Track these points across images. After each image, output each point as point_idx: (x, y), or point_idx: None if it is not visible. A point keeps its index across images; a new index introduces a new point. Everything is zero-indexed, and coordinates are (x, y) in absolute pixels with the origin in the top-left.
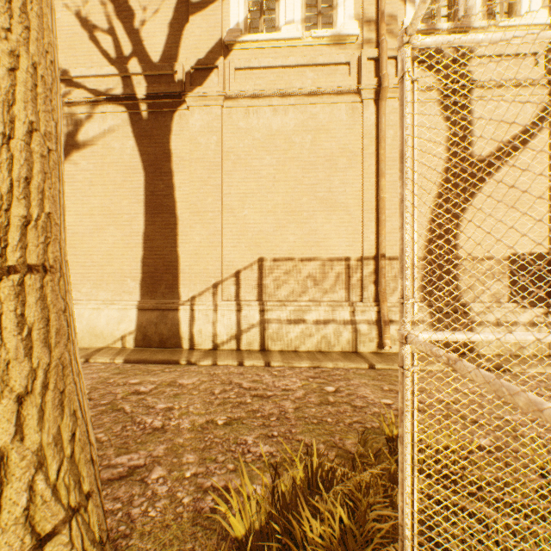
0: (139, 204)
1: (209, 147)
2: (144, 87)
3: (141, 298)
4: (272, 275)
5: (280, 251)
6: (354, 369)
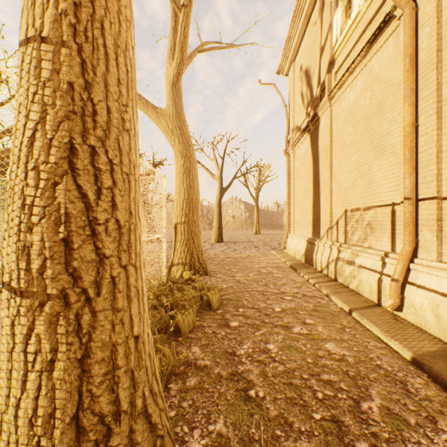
0: (311, 183)
1: (325, 138)
2: (310, 117)
3: (312, 236)
4: (350, 223)
5: (353, 203)
6: (337, 307)
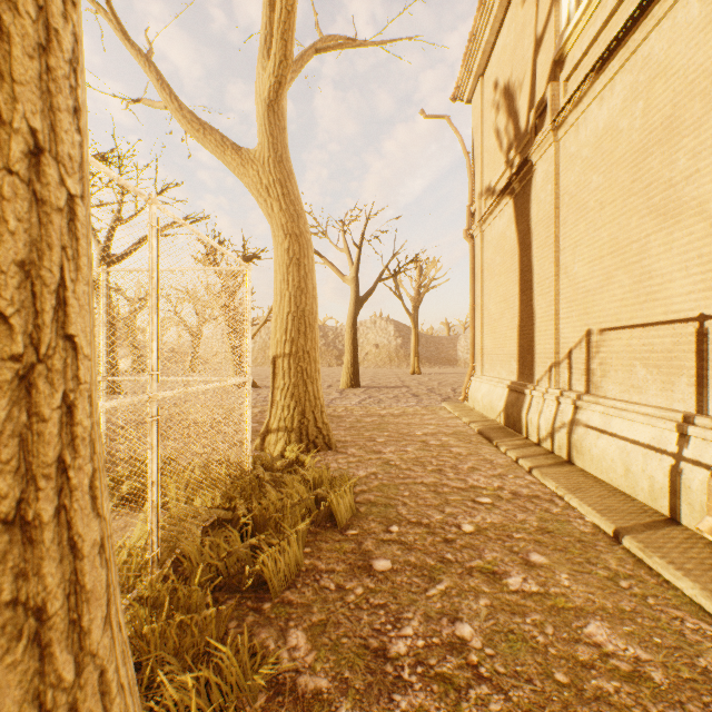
0: (516, 285)
1: (546, 201)
2: (515, 168)
3: (517, 379)
4: (598, 356)
5: (605, 318)
6: (586, 522)
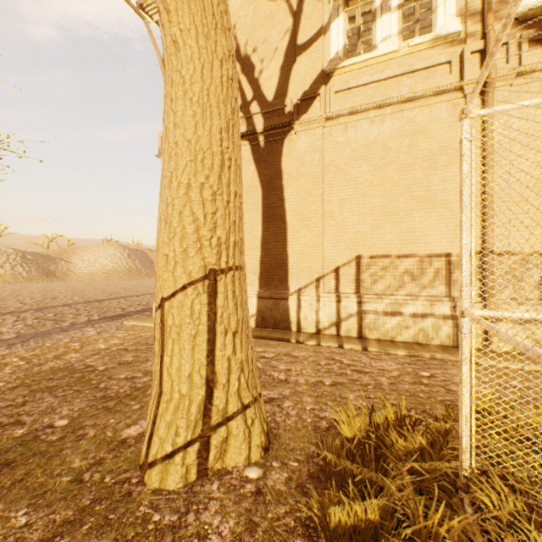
0: (257, 215)
1: (312, 163)
2: (261, 123)
3: (259, 289)
4: (369, 271)
5: (376, 249)
6: (453, 362)
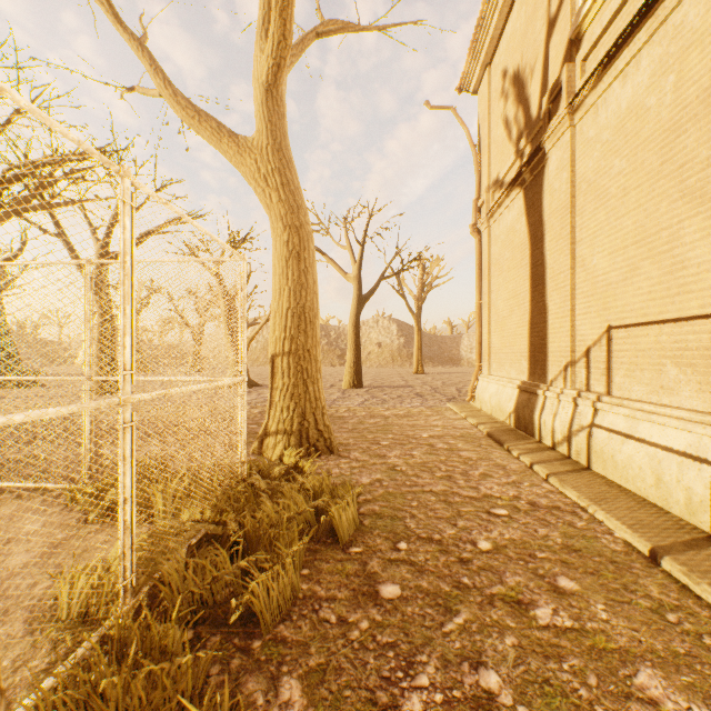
0: (527, 280)
1: (560, 190)
2: (525, 157)
3: (528, 379)
4: (620, 355)
5: (629, 313)
6: (616, 539)
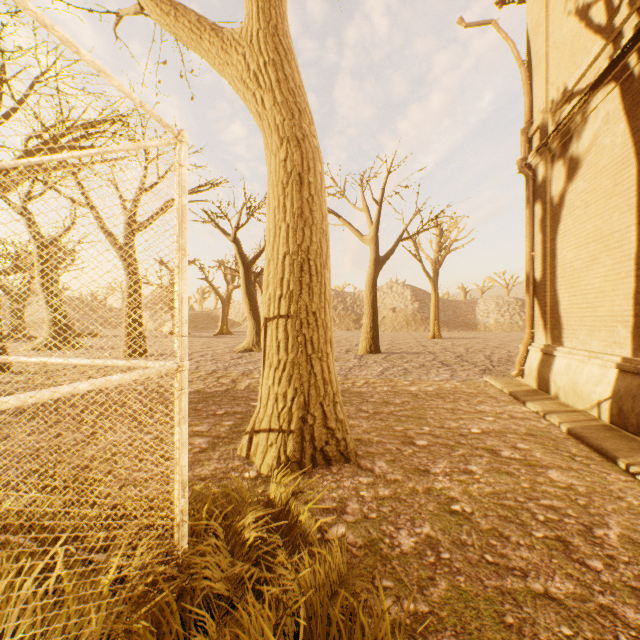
0: (629, 212)
1: None
2: (629, 32)
3: (631, 354)
4: None
5: None
6: None
